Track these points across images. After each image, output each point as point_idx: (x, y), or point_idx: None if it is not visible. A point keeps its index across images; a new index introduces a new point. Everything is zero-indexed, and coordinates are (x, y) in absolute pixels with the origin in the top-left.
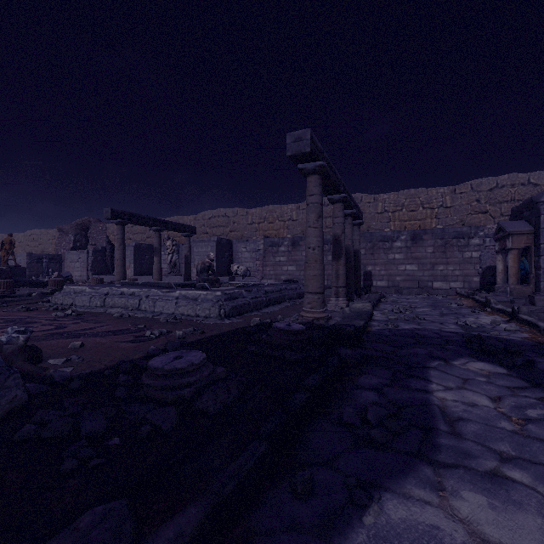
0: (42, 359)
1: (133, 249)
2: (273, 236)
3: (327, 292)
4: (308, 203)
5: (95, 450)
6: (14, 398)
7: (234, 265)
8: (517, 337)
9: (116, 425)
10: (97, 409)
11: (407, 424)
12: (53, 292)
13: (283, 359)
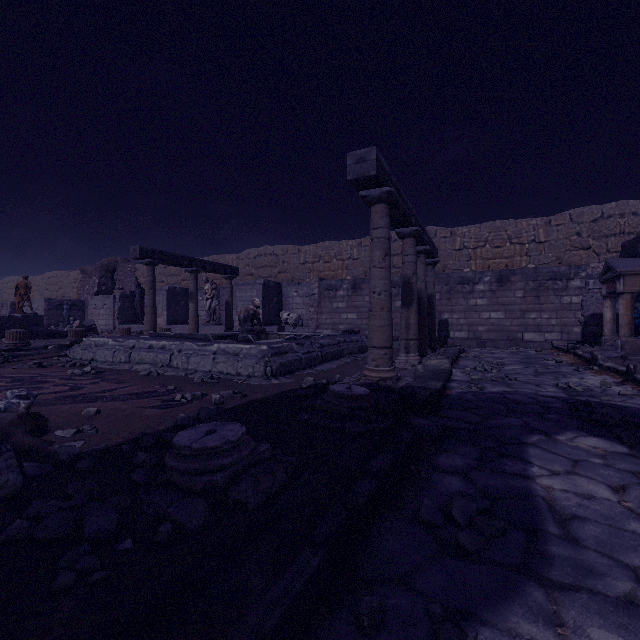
0: (47, 429)
1: (165, 294)
2: (329, 278)
3: (395, 345)
4: (372, 238)
5: (100, 558)
6: (5, 483)
7: (283, 312)
8: (635, 404)
9: (130, 521)
10: (108, 498)
11: (505, 525)
12: (72, 345)
13: (342, 431)
